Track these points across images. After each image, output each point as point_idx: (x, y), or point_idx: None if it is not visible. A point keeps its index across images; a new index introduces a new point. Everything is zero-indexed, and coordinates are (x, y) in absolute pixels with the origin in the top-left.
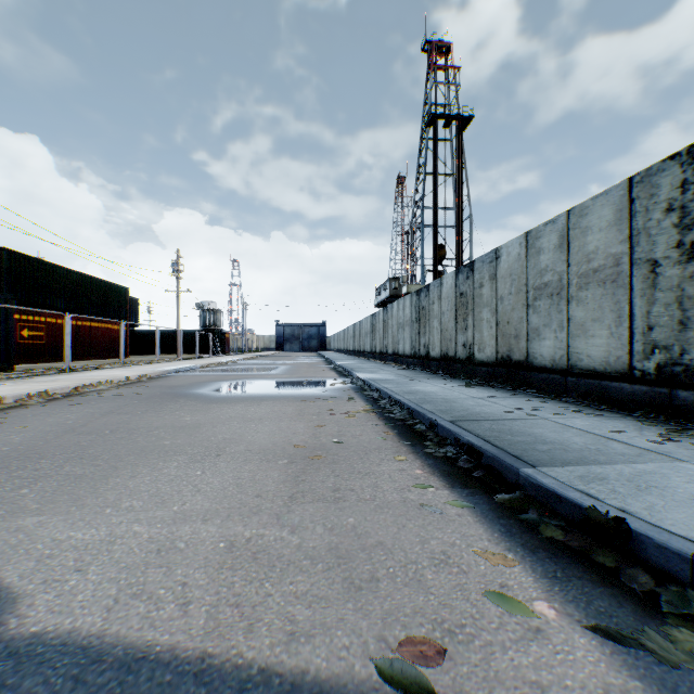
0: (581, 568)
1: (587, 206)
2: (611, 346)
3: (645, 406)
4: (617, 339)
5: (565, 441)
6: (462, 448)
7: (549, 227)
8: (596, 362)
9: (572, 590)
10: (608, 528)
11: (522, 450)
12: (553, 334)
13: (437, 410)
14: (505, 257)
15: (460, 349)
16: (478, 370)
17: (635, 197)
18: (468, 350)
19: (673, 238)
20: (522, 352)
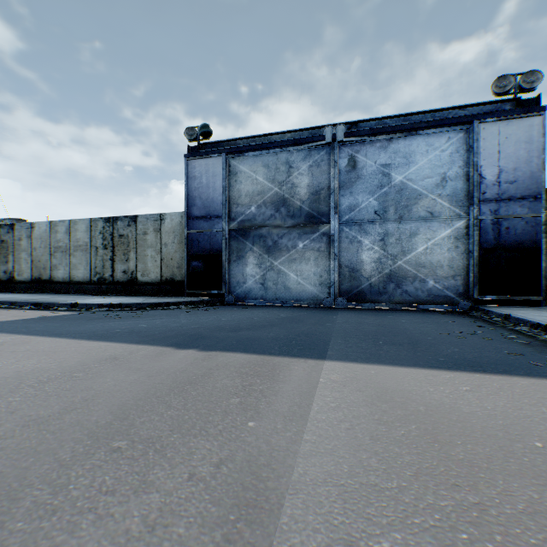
0: (70, 310)
1: (78, 221)
2: (86, 273)
3: (95, 291)
4: (88, 271)
5: (69, 299)
6: (34, 305)
7: (63, 223)
8: (81, 279)
9: (68, 311)
10: (76, 305)
11: (56, 301)
12: (65, 268)
13: (12, 299)
14: (39, 229)
15: (3, 274)
16: (19, 286)
17: (93, 225)
18: (11, 275)
19: (102, 242)
20: (49, 276)
